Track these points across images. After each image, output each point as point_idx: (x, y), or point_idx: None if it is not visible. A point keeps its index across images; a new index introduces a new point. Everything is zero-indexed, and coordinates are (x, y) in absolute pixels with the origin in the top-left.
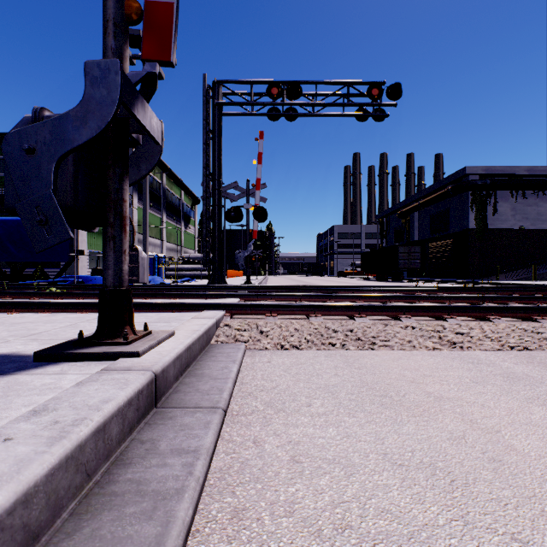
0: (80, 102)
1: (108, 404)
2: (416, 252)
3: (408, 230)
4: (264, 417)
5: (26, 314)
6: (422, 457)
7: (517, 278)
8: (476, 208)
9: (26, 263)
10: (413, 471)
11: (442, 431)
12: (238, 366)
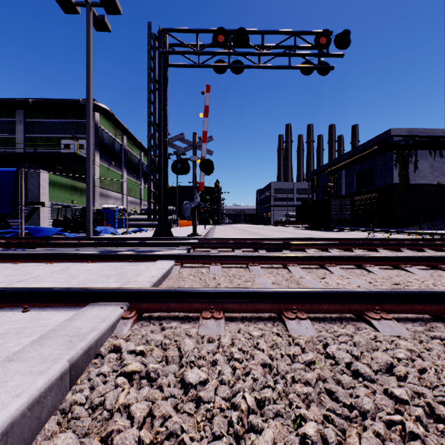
0: None
1: None
2: (347, 204)
3: (337, 185)
4: None
5: None
6: None
7: (438, 227)
8: (399, 165)
9: None
10: None
11: None
12: None
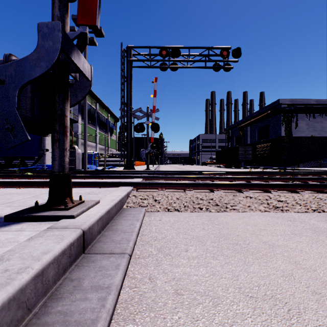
0: (35, 49)
1: (47, 255)
2: (249, 150)
3: (244, 137)
4: (156, 259)
5: (8, 189)
6: (265, 291)
7: (310, 166)
8: (285, 124)
9: (14, 157)
10: (260, 302)
11: (277, 270)
12: (140, 223)
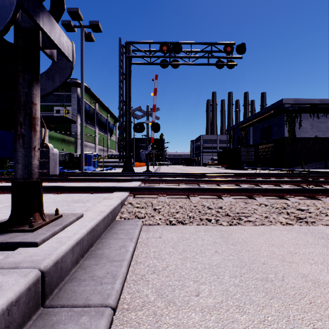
0: None
1: None
2: (252, 151)
3: (246, 138)
4: (154, 313)
5: None
6: None
7: (314, 167)
8: (288, 124)
9: (9, 158)
10: None
11: None
12: (135, 244)
